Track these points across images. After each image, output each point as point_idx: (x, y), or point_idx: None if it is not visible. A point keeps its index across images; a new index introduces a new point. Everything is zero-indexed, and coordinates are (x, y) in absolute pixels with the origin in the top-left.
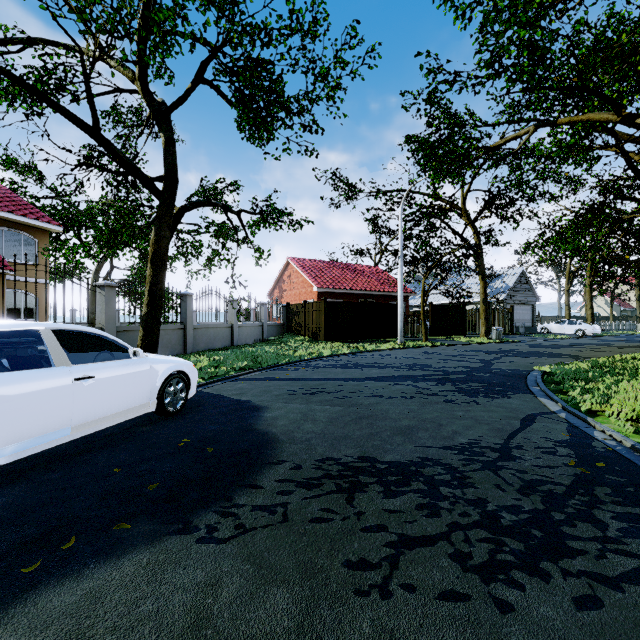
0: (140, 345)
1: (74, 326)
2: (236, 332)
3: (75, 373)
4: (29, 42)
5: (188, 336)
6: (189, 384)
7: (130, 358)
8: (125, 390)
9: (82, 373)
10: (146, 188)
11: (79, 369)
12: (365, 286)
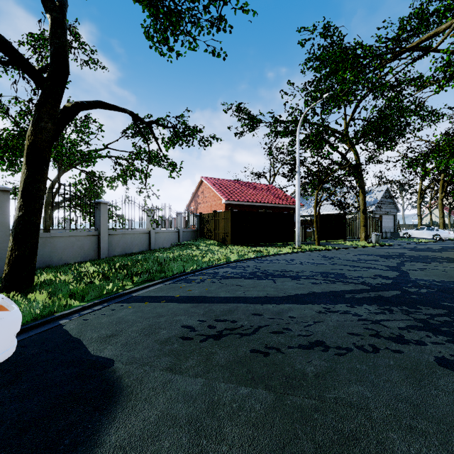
0: (8, 257)
1: None
2: (153, 237)
3: None
4: None
5: (102, 242)
6: None
7: None
8: None
9: None
10: (25, 73)
11: None
12: (264, 199)
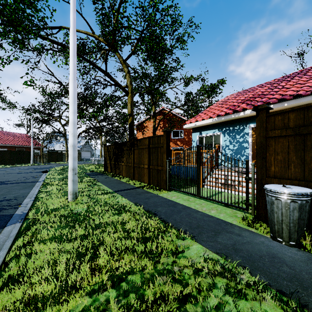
0: None
1: None
2: None
3: None
4: None
5: None
6: None
7: None
8: None
9: None
10: None
11: None
12: (19, 143)
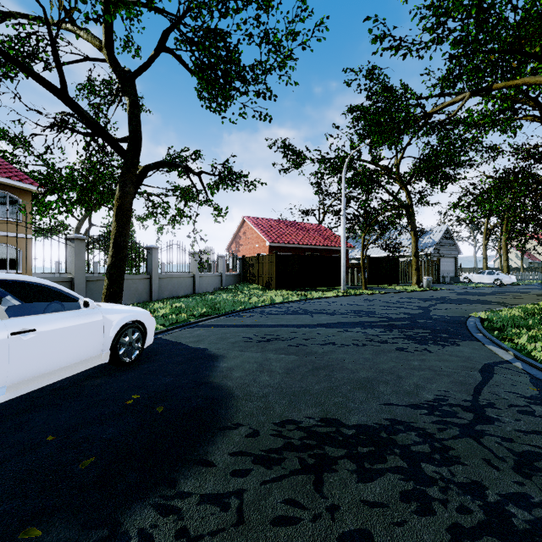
0: (105, 294)
1: (14, 275)
2: (197, 281)
3: (12, 327)
4: (6, 15)
5: (154, 285)
6: (146, 333)
7: (81, 308)
8: (73, 342)
9: (20, 326)
10: (111, 147)
11: (17, 322)
12: (311, 241)
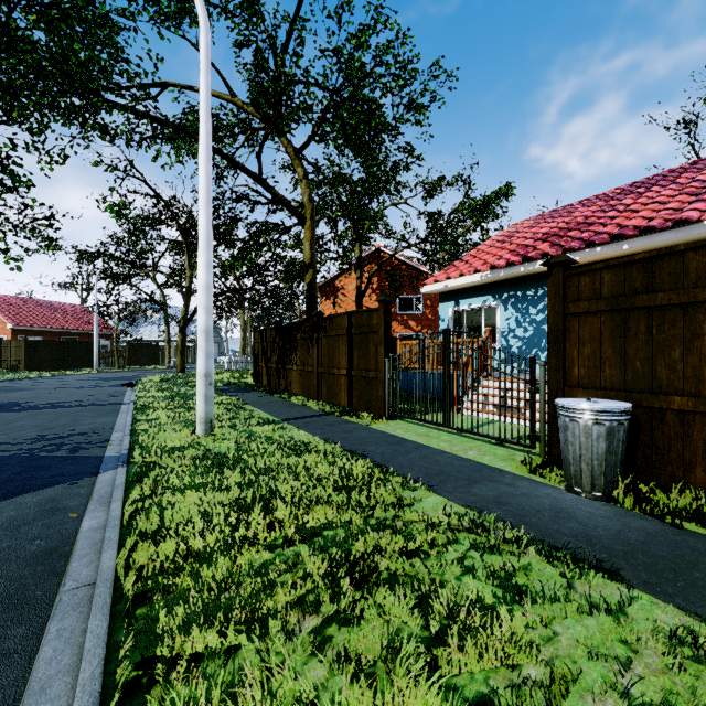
0: None
1: None
2: None
3: None
4: None
5: None
6: None
7: None
8: None
9: None
10: None
11: None
12: (68, 325)
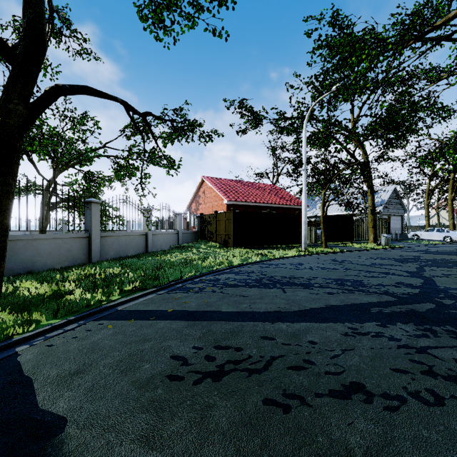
0: None
1: None
2: (150, 239)
3: None
4: None
5: (93, 245)
6: None
7: None
8: None
9: None
10: None
11: None
12: (267, 200)
